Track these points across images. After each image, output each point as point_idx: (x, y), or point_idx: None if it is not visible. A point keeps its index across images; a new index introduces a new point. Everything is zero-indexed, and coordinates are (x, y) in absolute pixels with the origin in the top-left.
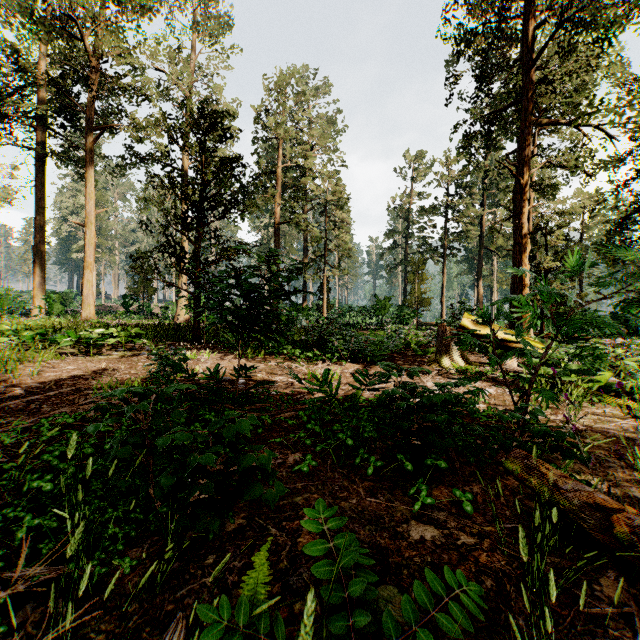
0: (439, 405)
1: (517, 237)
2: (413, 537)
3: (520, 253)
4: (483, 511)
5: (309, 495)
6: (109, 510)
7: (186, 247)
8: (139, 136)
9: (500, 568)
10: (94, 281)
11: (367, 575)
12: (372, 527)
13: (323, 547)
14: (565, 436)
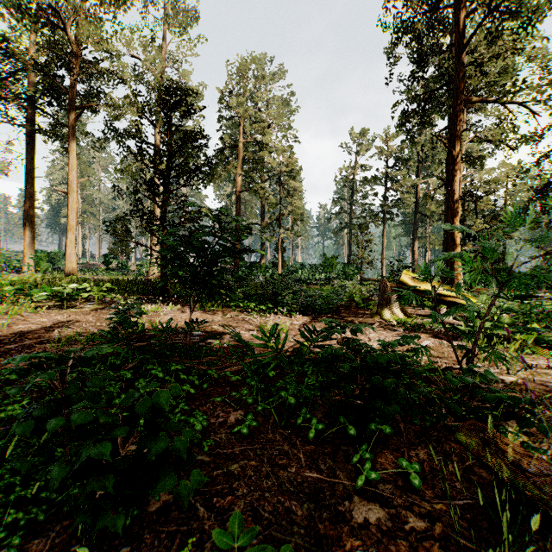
0: (383, 365)
1: (449, 202)
2: (356, 519)
3: (452, 216)
4: (431, 483)
5: (246, 462)
6: (17, 489)
7: (158, 212)
8: (116, 114)
9: None
10: (80, 242)
11: None
12: (311, 505)
13: None
14: (520, 402)
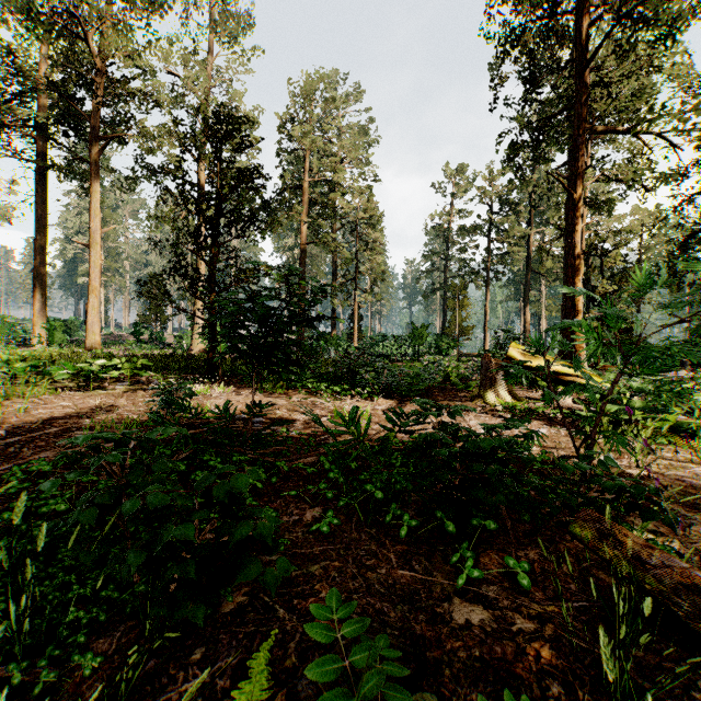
0: (487, 452)
1: (569, 258)
2: (456, 621)
3: (573, 276)
4: (542, 584)
5: (328, 563)
6: (74, 587)
7: (202, 270)
8: (150, 147)
9: (569, 666)
10: (102, 308)
11: (396, 692)
12: (405, 607)
13: (333, 666)
14: (644, 492)
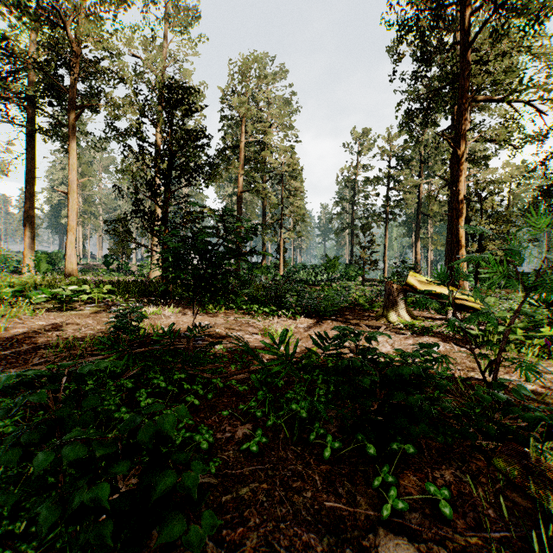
0: (404, 377)
1: (454, 202)
2: None
3: (457, 217)
4: (462, 510)
5: (257, 485)
6: (5, 522)
7: (159, 213)
8: (117, 114)
9: None
10: (80, 243)
11: None
12: (331, 538)
13: None
14: None
